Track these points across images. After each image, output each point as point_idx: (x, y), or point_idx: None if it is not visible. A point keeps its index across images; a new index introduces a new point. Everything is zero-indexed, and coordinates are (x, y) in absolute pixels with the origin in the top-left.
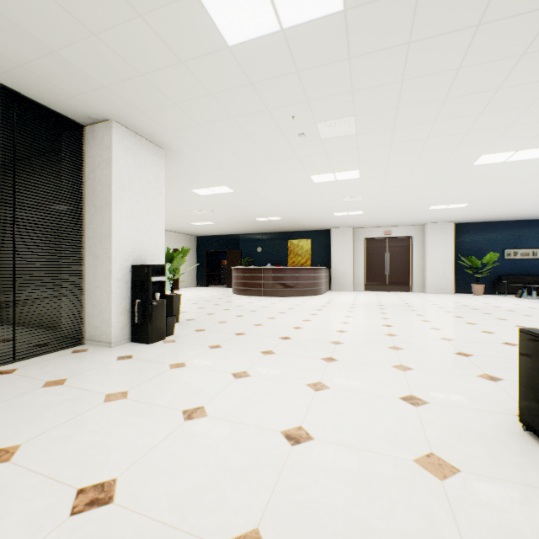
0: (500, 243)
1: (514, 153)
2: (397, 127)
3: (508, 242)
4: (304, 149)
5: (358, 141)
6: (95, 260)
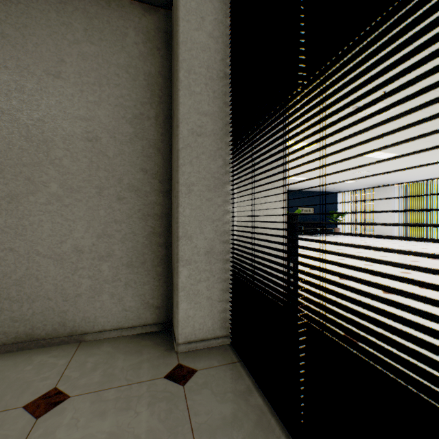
0: (296, 204)
1: (383, 154)
2: (393, 123)
3: (299, 203)
4: (330, 118)
5: (362, 125)
6: (256, 205)
